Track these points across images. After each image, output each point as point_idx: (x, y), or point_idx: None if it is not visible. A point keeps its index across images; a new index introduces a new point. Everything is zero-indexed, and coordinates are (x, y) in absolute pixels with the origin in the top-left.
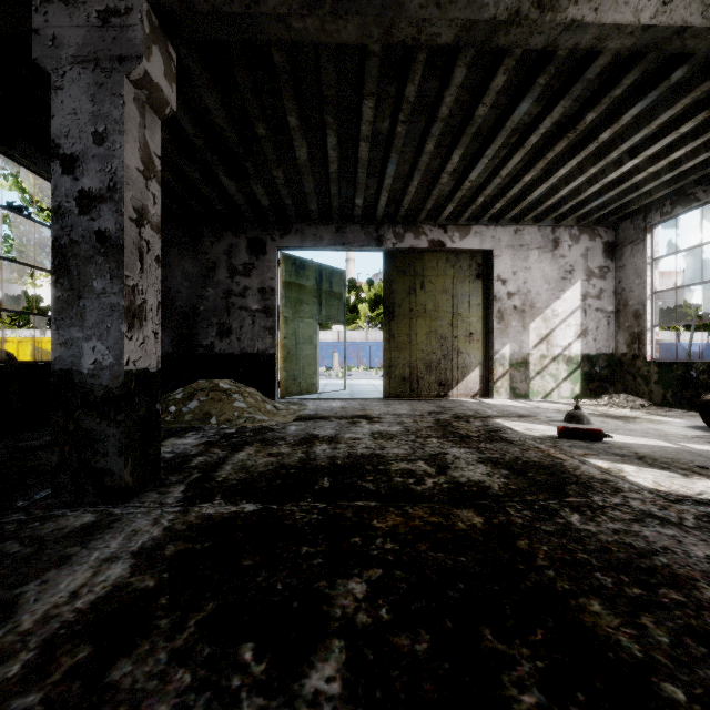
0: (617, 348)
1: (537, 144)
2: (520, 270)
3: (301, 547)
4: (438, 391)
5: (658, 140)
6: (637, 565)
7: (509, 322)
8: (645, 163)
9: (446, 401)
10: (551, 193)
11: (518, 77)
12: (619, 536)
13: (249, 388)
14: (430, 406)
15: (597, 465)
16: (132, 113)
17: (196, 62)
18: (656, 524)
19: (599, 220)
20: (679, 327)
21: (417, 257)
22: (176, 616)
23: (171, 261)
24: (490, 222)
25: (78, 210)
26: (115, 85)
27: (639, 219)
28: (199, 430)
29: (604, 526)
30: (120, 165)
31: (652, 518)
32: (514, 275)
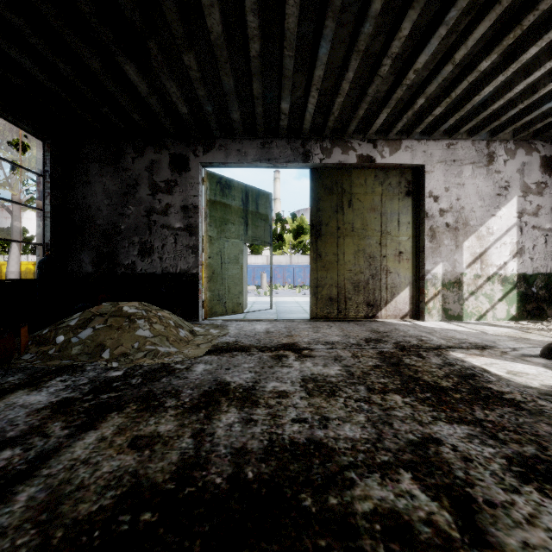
0: None
1: (512, 6)
2: (453, 186)
3: None
4: (366, 311)
5: None
6: None
7: (442, 240)
8: None
9: (376, 322)
10: (502, 92)
11: None
12: None
13: (162, 311)
14: (363, 330)
15: None
16: None
17: None
18: None
19: (538, 132)
20: None
21: (345, 174)
22: None
23: (91, 178)
24: (422, 136)
25: None
26: None
27: None
28: (74, 373)
29: None
30: None
31: None
32: (446, 191)
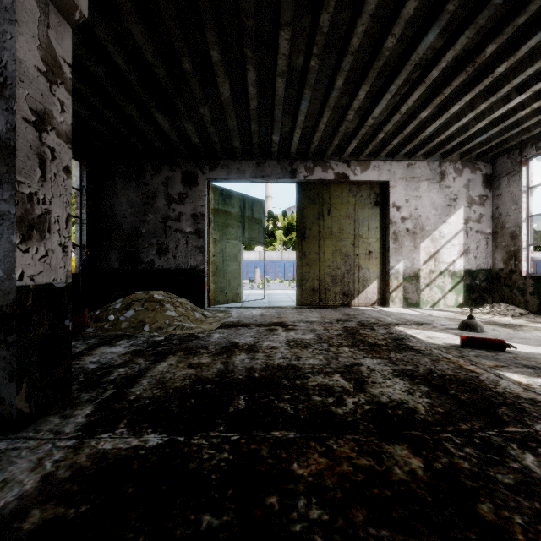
0: (494, 264)
1: (435, 81)
2: (412, 198)
3: (201, 515)
4: (342, 300)
5: None
6: None
7: (403, 242)
8: (529, 99)
9: (349, 309)
10: (442, 130)
11: (427, 5)
12: None
13: (181, 299)
14: (337, 314)
15: (515, 380)
16: (28, 5)
17: None
18: None
19: (479, 155)
20: None
21: (325, 188)
22: None
23: (118, 191)
24: (387, 158)
25: None
26: None
27: (515, 153)
28: (131, 338)
29: None
30: (11, 58)
31: None
32: (406, 203)
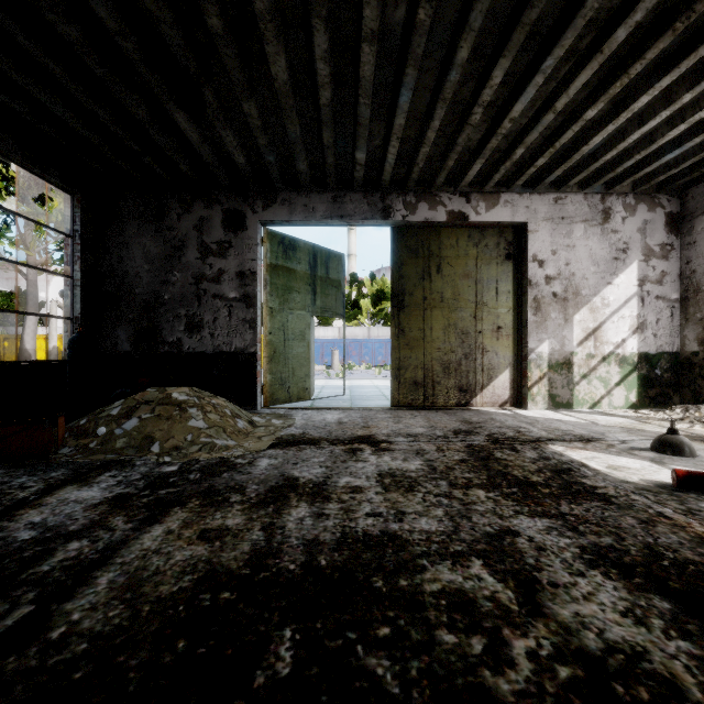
0: (684, 346)
1: (617, 53)
2: (562, 248)
3: None
4: (458, 398)
5: None
6: None
7: (548, 313)
8: None
9: (470, 411)
10: (614, 141)
11: None
12: None
13: (216, 399)
14: (453, 420)
15: None
16: None
17: None
18: None
19: (662, 184)
20: None
21: (432, 234)
22: None
23: (129, 238)
24: (525, 188)
25: None
26: None
27: None
28: (123, 468)
29: None
30: None
31: None
32: (553, 255)
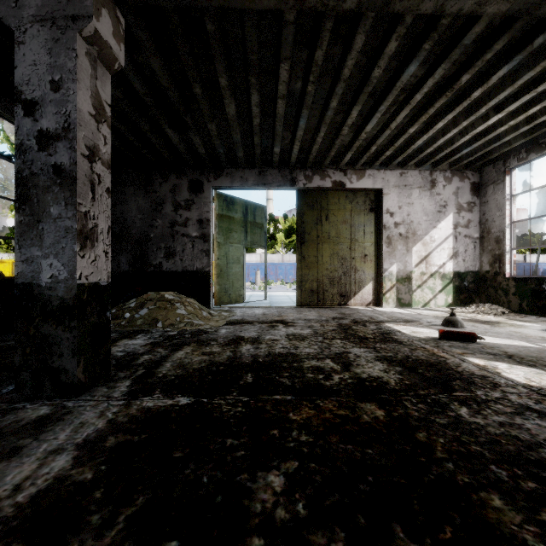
0: (481, 267)
1: (420, 102)
2: (405, 204)
3: (226, 439)
4: (339, 300)
5: (519, 98)
6: (526, 457)
7: (396, 246)
8: (507, 118)
9: (346, 308)
10: (430, 143)
11: (407, 43)
12: (505, 428)
13: (189, 299)
14: (334, 313)
15: (475, 363)
16: (84, 65)
17: (143, 30)
18: (535, 417)
19: (467, 165)
20: (525, 251)
21: (323, 195)
22: (108, 511)
23: (128, 198)
24: (381, 167)
25: (37, 147)
26: (69, 41)
27: (500, 164)
28: (147, 333)
29: (490, 419)
30: (73, 109)
31: (531, 411)
32: (399, 209)
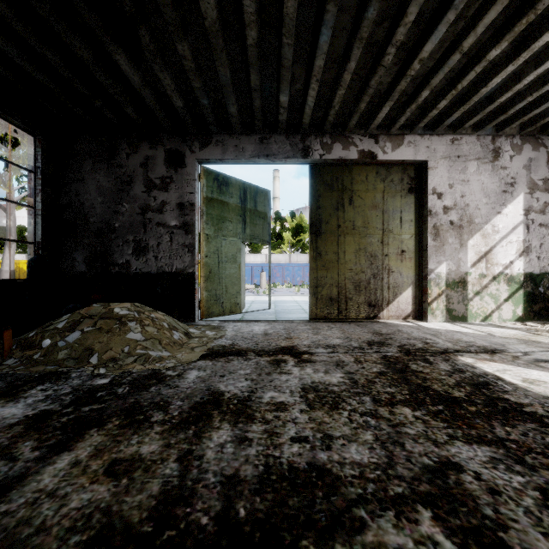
0: None
1: None
2: (458, 182)
3: None
4: (368, 312)
5: None
6: None
7: (445, 238)
8: None
9: (378, 323)
10: (510, 83)
11: None
12: None
13: (156, 313)
14: (365, 332)
15: None
16: None
17: None
18: None
19: (546, 127)
20: None
21: (345, 171)
22: None
23: (84, 174)
24: (425, 131)
25: None
26: None
27: None
28: (57, 381)
29: None
30: None
31: None
32: (450, 188)
